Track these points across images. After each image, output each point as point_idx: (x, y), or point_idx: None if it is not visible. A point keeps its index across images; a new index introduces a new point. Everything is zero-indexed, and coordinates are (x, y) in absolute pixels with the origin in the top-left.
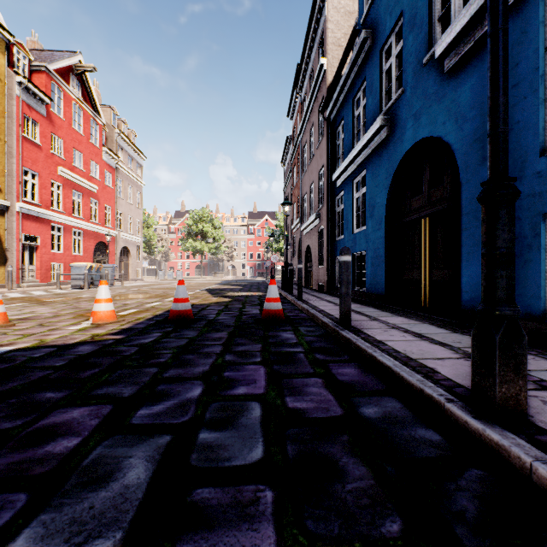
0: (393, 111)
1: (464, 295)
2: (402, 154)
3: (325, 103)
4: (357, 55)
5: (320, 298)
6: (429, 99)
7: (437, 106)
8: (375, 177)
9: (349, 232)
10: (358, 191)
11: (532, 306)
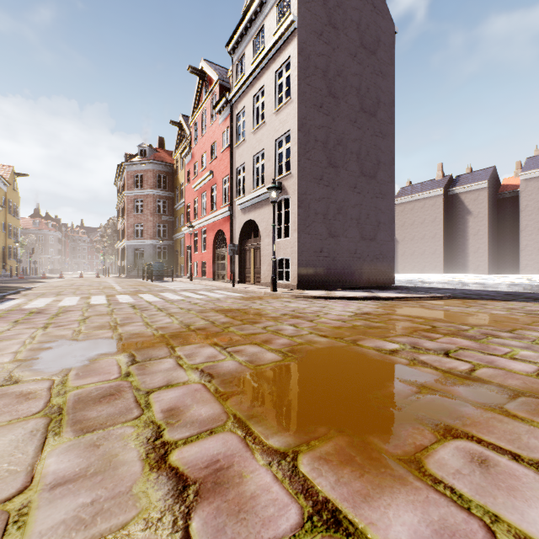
0: None
1: None
2: None
3: None
4: None
5: None
6: None
7: None
8: None
9: None
10: None
11: None
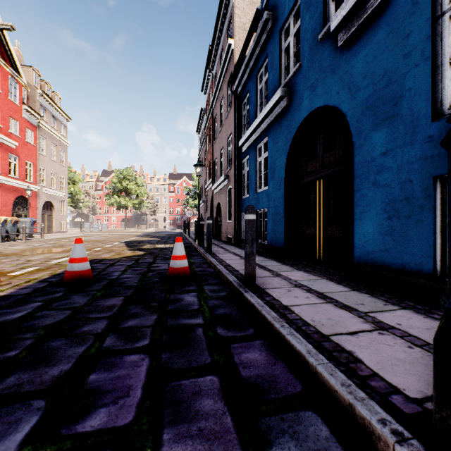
0: (291, 84)
1: (357, 251)
2: (300, 122)
3: (232, 78)
4: (260, 35)
5: (227, 251)
6: (324, 71)
7: (331, 77)
8: (276, 143)
9: (253, 192)
10: (261, 155)
11: (424, 264)
